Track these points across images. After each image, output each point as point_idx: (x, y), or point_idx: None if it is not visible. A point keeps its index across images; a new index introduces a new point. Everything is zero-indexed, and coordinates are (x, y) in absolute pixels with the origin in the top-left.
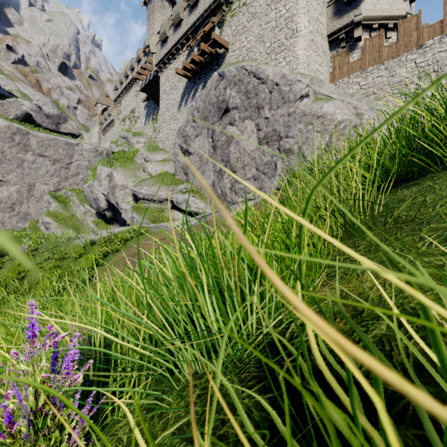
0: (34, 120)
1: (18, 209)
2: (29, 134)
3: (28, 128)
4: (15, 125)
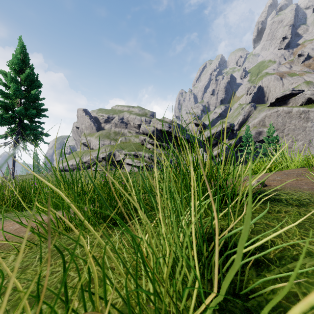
0: (312, 100)
1: (302, 154)
2: (309, 111)
3: (308, 108)
4: (301, 109)
